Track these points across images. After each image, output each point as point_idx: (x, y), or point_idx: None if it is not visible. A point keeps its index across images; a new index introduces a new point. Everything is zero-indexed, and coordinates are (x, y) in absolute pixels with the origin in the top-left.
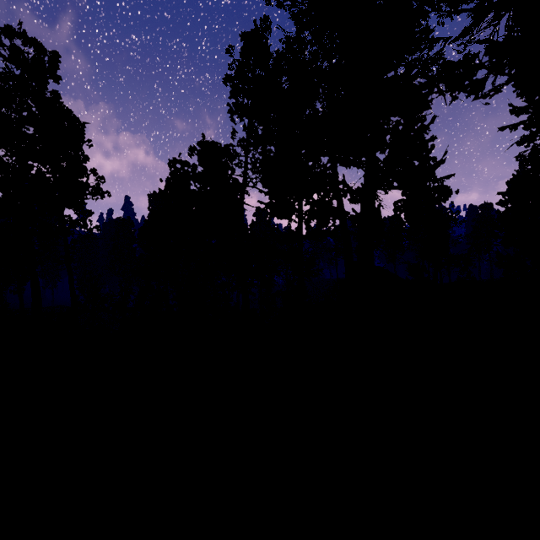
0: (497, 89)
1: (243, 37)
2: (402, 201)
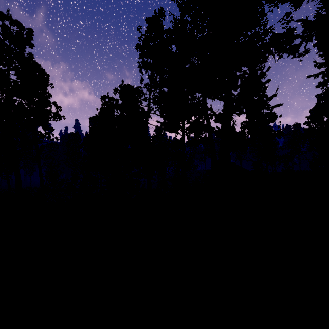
0: (307, 51)
1: (147, 20)
2: (246, 122)
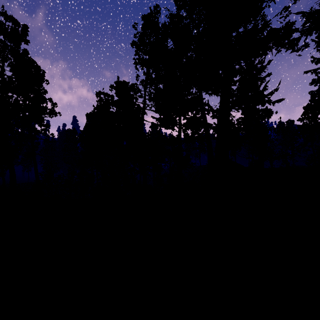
0: (306, 45)
1: (143, 18)
2: (242, 118)
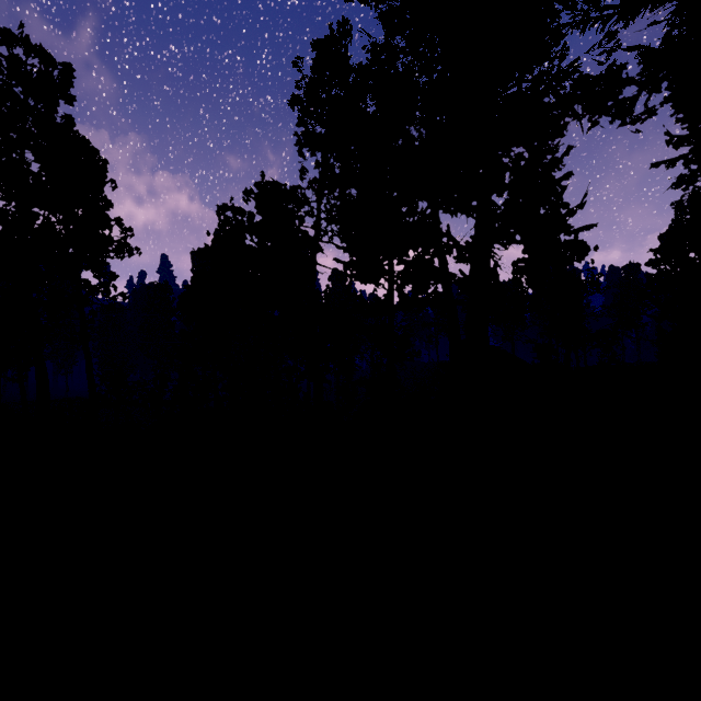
0: (650, 111)
1: (315, 46)
2: (524, 260)
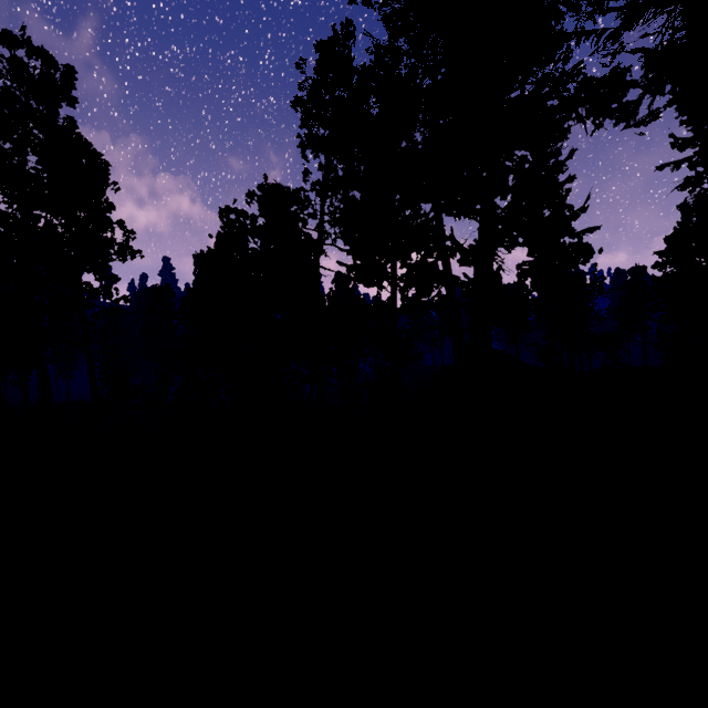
0: (655, 114)
1: (318, 47)
2: (528, 263)
